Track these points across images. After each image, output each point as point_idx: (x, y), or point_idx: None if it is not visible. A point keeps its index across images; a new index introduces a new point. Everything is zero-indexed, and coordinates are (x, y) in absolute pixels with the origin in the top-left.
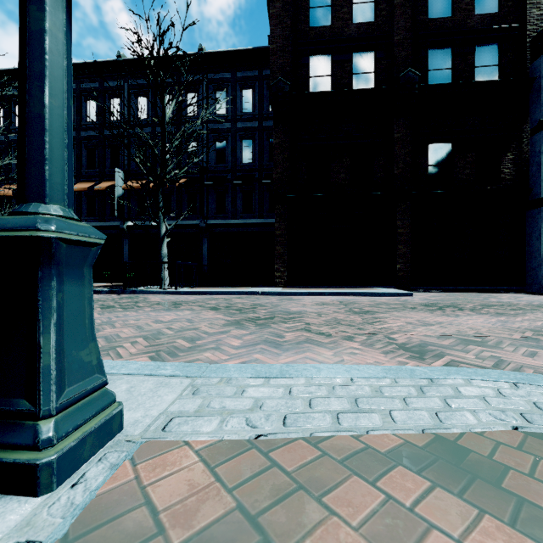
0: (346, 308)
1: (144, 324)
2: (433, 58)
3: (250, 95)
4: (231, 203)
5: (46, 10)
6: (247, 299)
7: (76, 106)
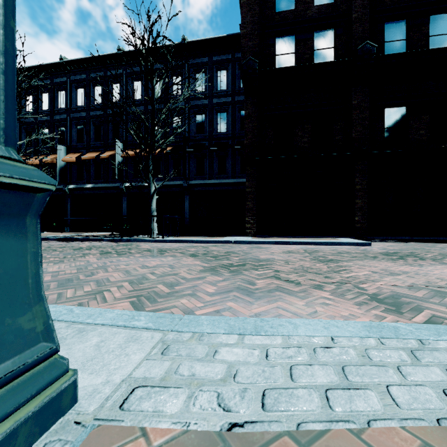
0: (311, 256)
1: (132, 269)
2: (389, 31)
3: (224, 75)
4: (208, 166)
5: None
6: (221, 247)
7: (86, 92)
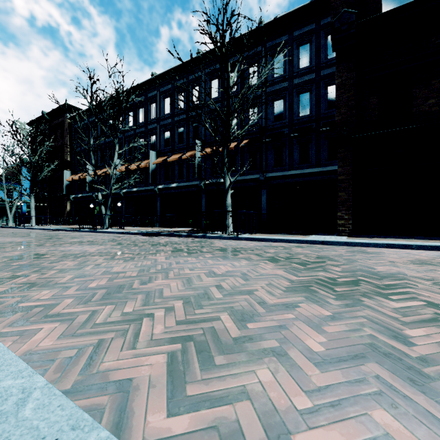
0: None
1: (196, 276)
2: None
3: (307, 49)
4: (288, 155)
5: None
6: (308, 248)
7: (172, 100)
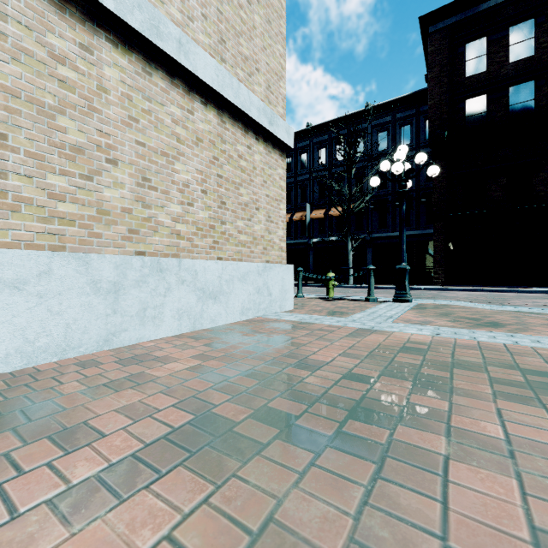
0: (489, 297)
1: None
2: None
3: (408, 130)
4: (391, 219)
5: (404, 233)
6: (414, 291)
7: None
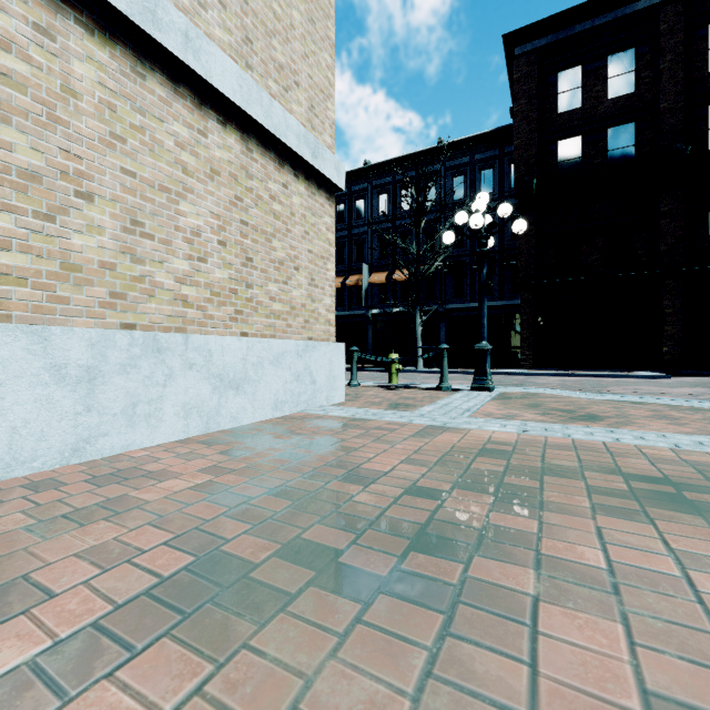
0: (584, 383)
1: None
2: None
3: (490, 175)
4: (469, 286)
5: (485, 304)
6: (497, 377)
7: None
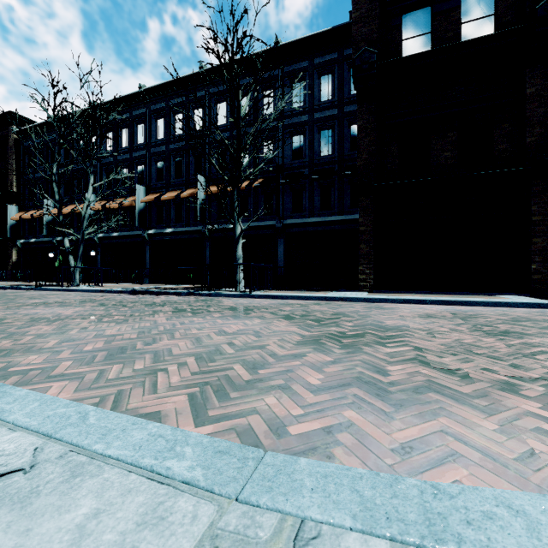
0: (467, 324)
1: (205, 335)
2: None
3: (329, 81)
4: (308, 200)
5: None
6: (326, 305)
7: (166, 122)
